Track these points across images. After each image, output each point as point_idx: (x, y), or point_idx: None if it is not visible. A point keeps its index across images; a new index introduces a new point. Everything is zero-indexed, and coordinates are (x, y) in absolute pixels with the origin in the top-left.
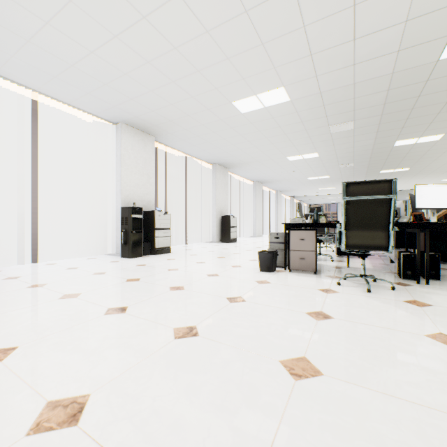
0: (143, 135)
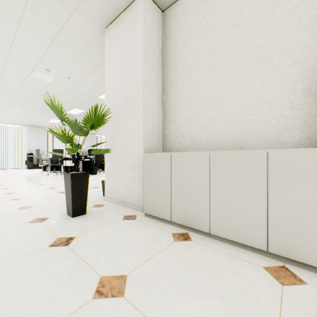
0: (38, 128)
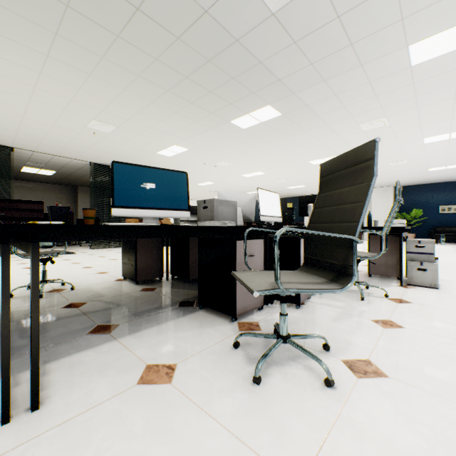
0: None
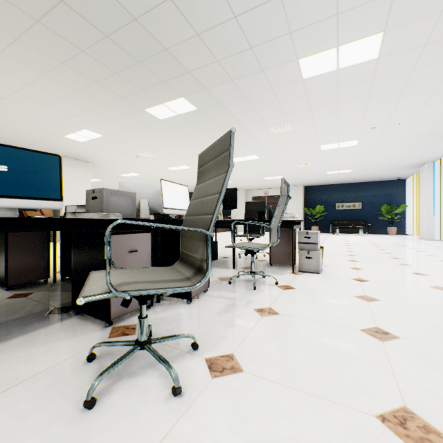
0: None
